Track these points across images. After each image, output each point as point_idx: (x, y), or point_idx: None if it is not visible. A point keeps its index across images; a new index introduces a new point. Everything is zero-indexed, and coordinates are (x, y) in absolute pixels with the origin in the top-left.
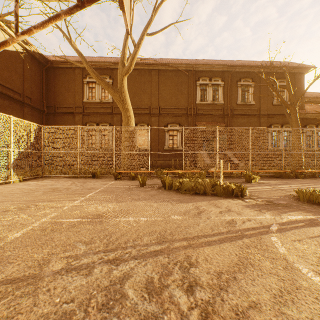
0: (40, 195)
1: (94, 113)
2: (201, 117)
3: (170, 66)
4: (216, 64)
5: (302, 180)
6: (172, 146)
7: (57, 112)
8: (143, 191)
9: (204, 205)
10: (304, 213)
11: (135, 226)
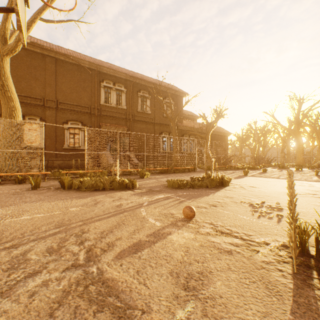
0: None
1: None
2: (106, 118)
3: (71, 59)
4: (120, 71)
5: (177, 174)
6: (74, 145)
7: None
8: (37, 194)
9: (101, 198)
10: (166, 194)
11: (31, 222)
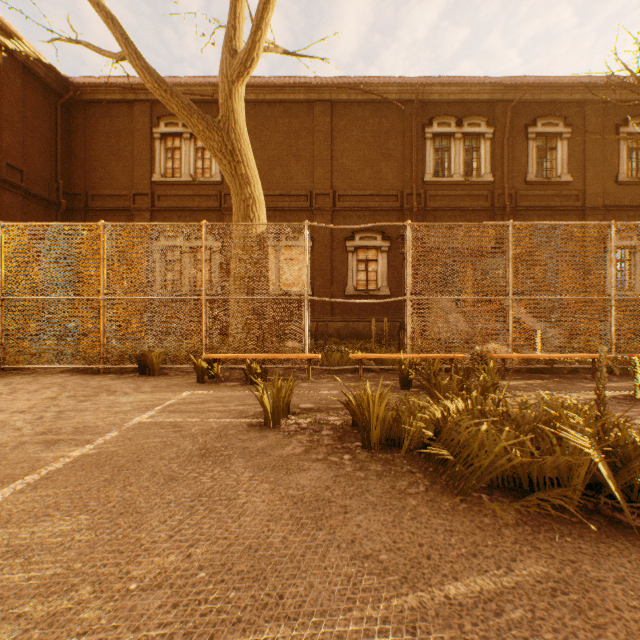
0: None
1: (178, 208)
2: (437, 216)
3: (361, 91)
4: (475, 84)
5: None
6: (366, 286)
7: (91, 208)
8: (269, 470)
9: None
10: None
11: None
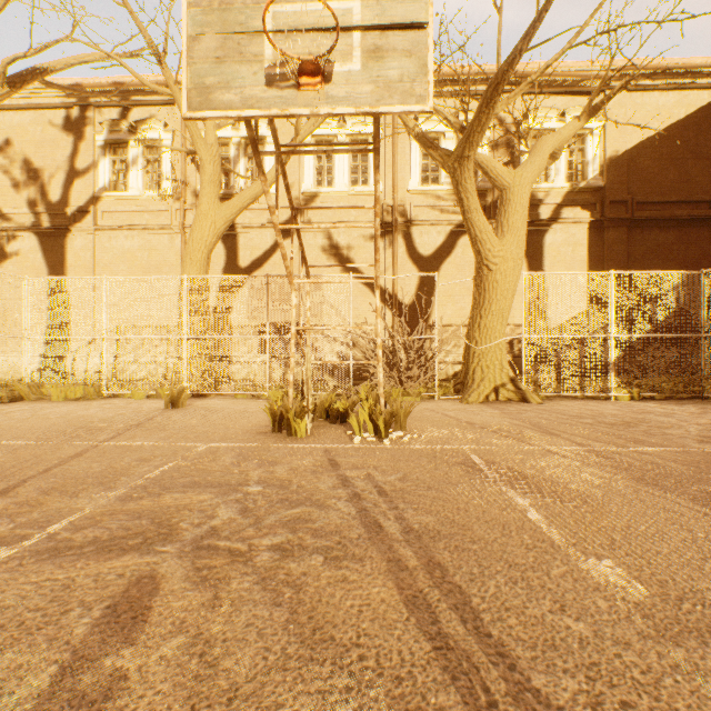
0: (572, 424)
1: None
2: None
3: None
4: None
5: None
6: None
7: None
8: None
9: None
10: None
11: (478, 507)
